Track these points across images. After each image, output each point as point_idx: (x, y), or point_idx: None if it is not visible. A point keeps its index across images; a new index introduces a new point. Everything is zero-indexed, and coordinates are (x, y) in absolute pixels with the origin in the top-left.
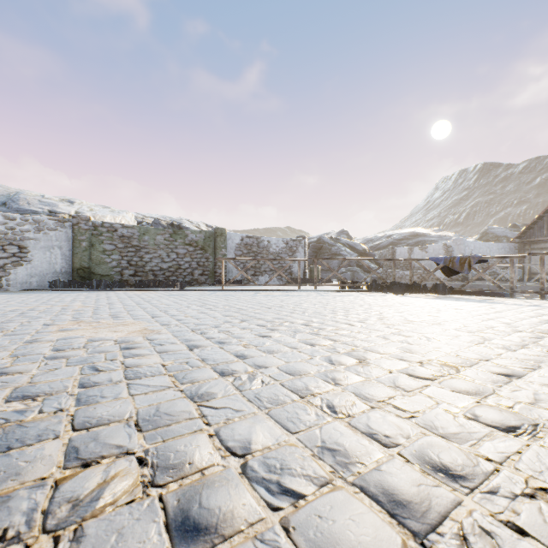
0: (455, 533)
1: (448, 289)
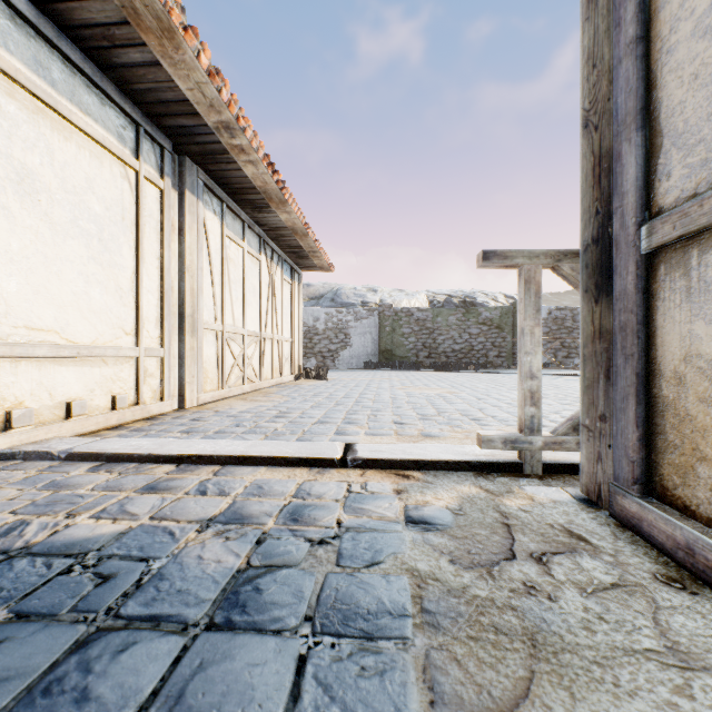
0: (550, 428)
1: None
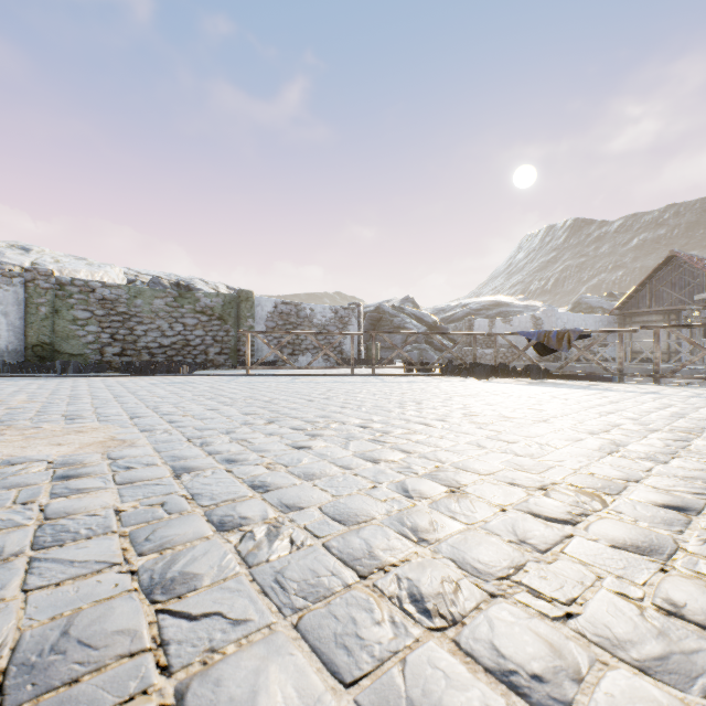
0: None
1: (543, 372)
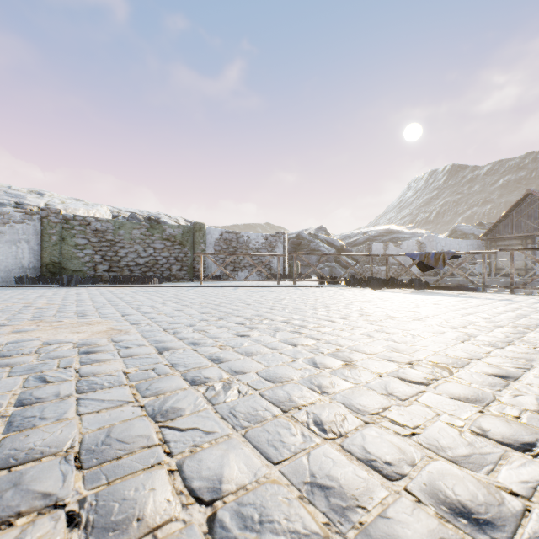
0: None
1: (423, 284)
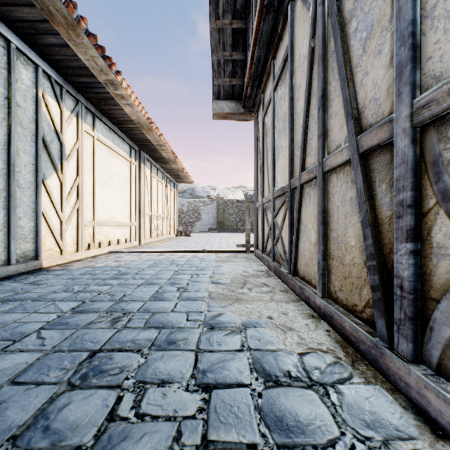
0: None
1: None
